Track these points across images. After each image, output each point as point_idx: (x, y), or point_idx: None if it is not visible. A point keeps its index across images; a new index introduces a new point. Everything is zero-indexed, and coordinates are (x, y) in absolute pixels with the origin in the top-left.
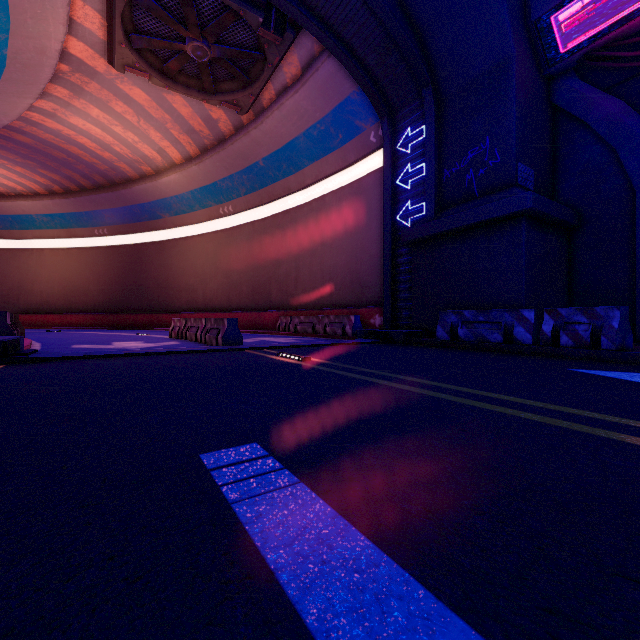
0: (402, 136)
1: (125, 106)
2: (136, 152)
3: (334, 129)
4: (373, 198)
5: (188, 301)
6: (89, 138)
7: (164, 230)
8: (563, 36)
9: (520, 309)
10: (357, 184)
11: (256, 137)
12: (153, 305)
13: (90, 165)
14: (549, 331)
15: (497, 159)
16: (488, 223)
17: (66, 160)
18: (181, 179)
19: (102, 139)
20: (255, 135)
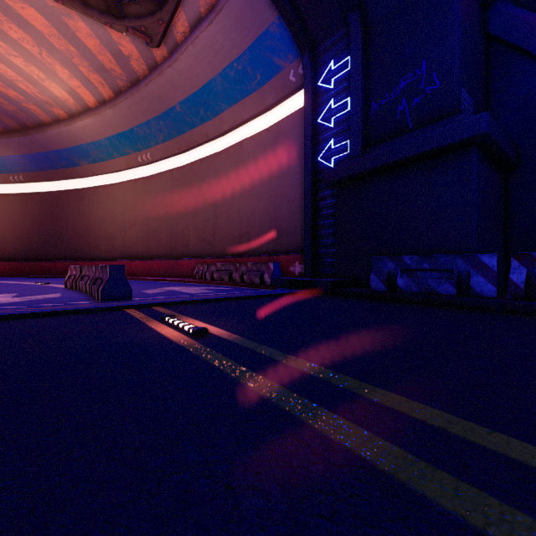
0: (324, 71)
1: (21, 31)
2: (44, 91)
3: (252, 69)
4: (292, 141)
5: (107, 249)
6: None
7: (83, 178)
8: None
9: (478, 254)
10: (275, 128)
11: (171, 77)
12: (71, 253)
13: None
14: (522, 281)
15: (436, 84)
16: (429, 155)
17: None
18: (96, 124)
19: (2, 73)
20: (170, 75)
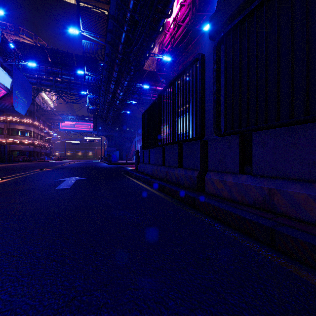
0: None
1: None
2: None
3: None
4: None
5: None
6: None
7: None
8: None
9: None
10: None
11: None
12: None
13: None
14: None
15: None
16: None
17: None
18: None
19: None
20: None
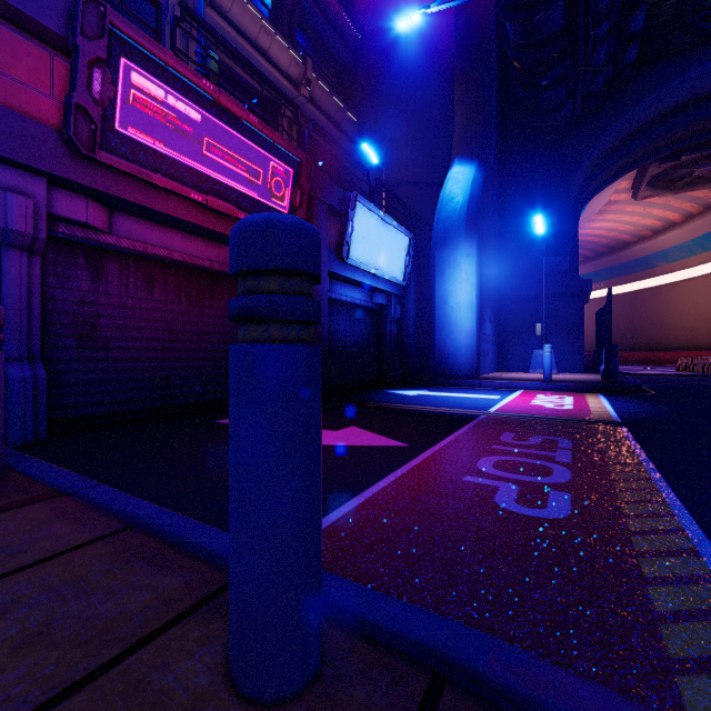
0: None
1: (634, 206)
2: (637, 226)
3: None
4: None
5: (687, 339)
6: (601, 230)
7: (659, 276)
8: None
9: None
10: None
11: None
12: (647, 344)
13: (596, 243)
14: None
15: None
16: None
17: (579, 245)
18: (681, 233)
19: (610, 227)
20: None
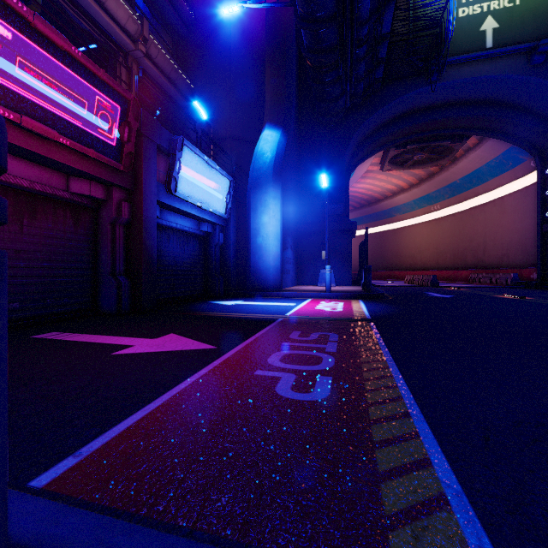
0: None
1: (382, 175)
2: (383, 188)
3: (505, 160)
4: (535, 199)
5: (410, 264)
6: (363, 189)
7: (396, 222)
8: None
9: None
10: (525, 190)
11: (453, 171)
12: (389, 266)
13: (360, 198)
14: None
15: None
16: None
17: (350, 198)
18: (407, 196)
19: (368, 188)
20: (452, 170)
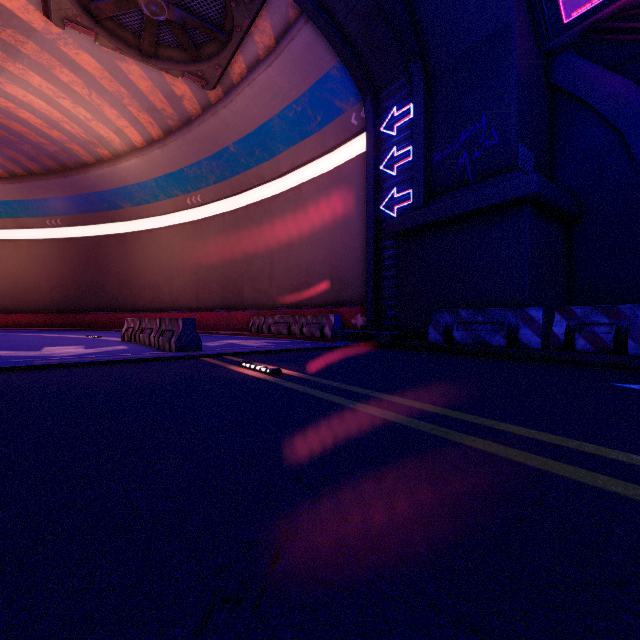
0: (387, 117)
1: (72, 75)
2: (90, 132)
3: (312, 110)
4: (354, 187)
5: (152, 299)
6: (32, 113)
7: (126, 222)
8: (566, 4)
9: (526, 308)
10: (337, 172)
11: (225, 118)
12: (113, 304)
13: (37, 145)
14: (562, 333)
15: (495, 139)
16: (486, 211)
17: (7, 138)
18: (143, 164)
19: (48, 115)
20: (224, 115)
